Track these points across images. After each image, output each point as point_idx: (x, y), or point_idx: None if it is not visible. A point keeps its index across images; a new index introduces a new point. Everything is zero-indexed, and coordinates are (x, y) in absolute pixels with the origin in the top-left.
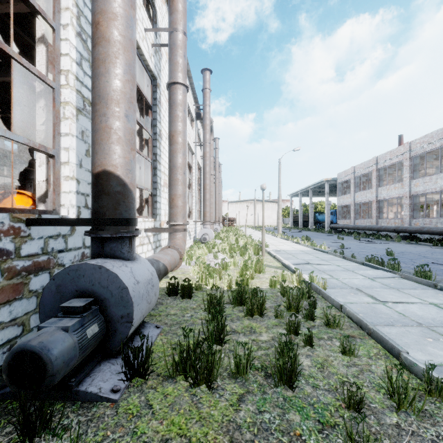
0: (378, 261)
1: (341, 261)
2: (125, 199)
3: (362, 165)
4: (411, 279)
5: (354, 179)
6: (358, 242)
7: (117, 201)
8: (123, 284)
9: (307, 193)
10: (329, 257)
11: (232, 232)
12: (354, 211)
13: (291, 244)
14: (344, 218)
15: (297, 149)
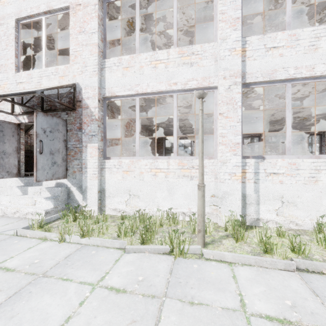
0: None
1: None
2: None
3: None
4: None
5: None
6: None
7: None
8: None
9: None
10: None
11: None
12: None
13: None
14: None
15: None
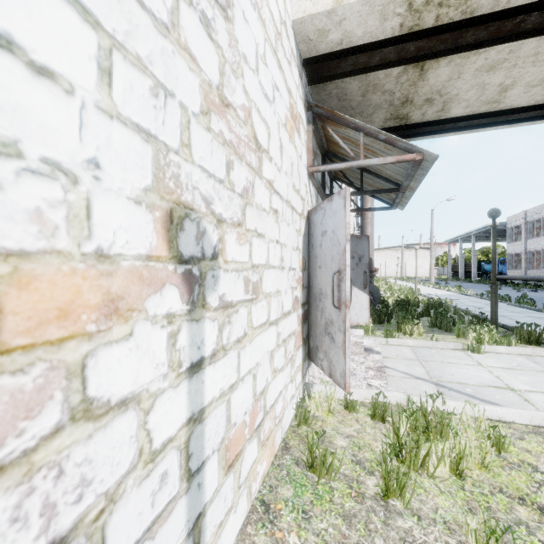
0: (500, 298)
1: (476, 299)
2: (372, 265)
3: (535, 209)
4: (511, 305)
5: (526, 225)
6: (515, 291)
7: (370, 265)
8: (378, 288)
9: (470, 238)
10: (469, 298)
11: (381, 282)
12: (526, 260)
13: (442, 291)
14: (515, 268)
15: (451, 198)
